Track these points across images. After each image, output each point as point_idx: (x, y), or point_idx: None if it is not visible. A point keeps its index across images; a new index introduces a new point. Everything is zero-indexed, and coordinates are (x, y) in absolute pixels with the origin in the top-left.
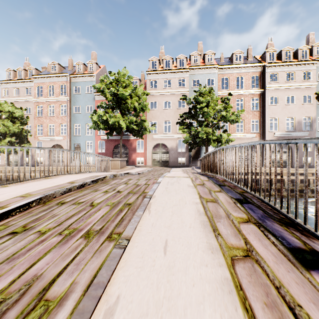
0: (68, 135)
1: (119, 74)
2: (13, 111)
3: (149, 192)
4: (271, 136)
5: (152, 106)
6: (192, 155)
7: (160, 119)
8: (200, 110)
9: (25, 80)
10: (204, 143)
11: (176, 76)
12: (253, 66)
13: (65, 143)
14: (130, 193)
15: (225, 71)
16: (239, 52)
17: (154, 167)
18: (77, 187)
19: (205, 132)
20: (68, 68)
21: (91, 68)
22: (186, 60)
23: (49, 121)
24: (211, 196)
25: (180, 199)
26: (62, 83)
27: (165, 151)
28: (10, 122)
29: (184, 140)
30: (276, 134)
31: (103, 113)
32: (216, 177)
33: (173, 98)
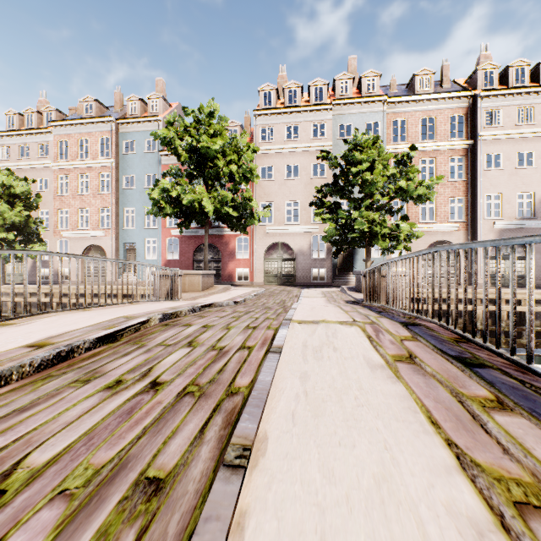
0: (113, 228)
1: (201, 111)
2: (11, 185)
3: (244, 411)
4: (489, 229)
5: (264, 176)
6: (337, 264)
7: (278, 198)
8: (356, 178)
9: (38, 130)
10: (363, 241)
11: (308, 118)
12: (453, 96)
13: (108, 242)
14: (188, 393)
15: (399, 108)
16: (427, 71)
17: (268, 287)
18: (37, 364)
19: (367, 221)
20: (114, 108)
21: (155, 107)
22: (327, 88)
23: (79, 204)
24: (499, 445)
25: (376, 473)
26: (103, 136)
27: (289, 256)
28: (5, 204)
29: (324, 235)
30: (499, 224)
31: (172, 185)
32: (425, 325)
33: (303, 160)
